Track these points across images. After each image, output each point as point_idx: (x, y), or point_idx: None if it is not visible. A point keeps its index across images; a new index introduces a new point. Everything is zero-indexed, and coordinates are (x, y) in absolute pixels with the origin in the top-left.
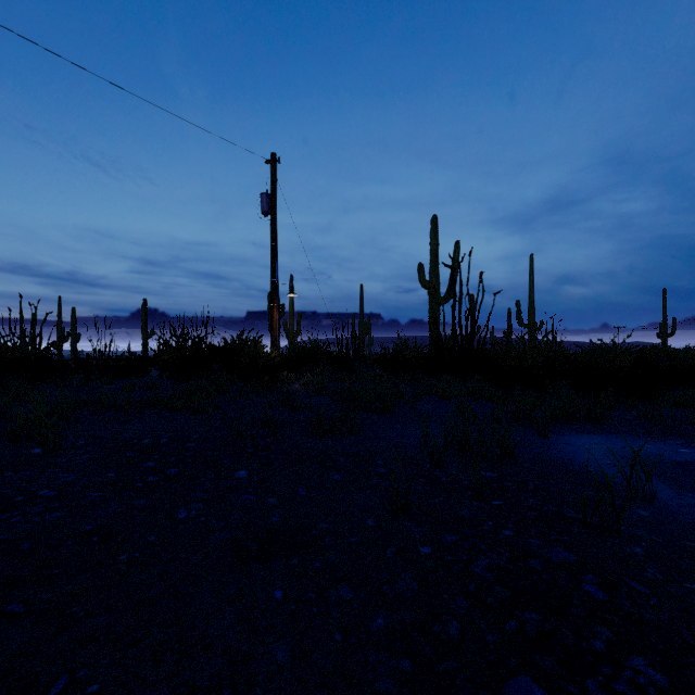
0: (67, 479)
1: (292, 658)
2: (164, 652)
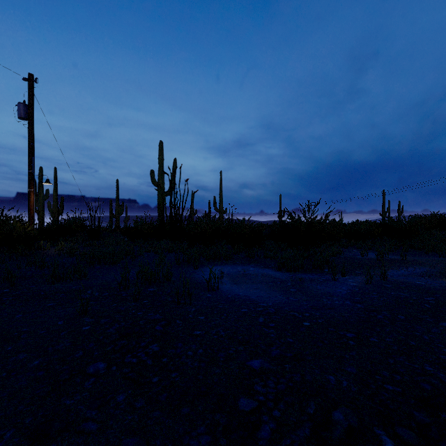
0: None
1: None
2: None
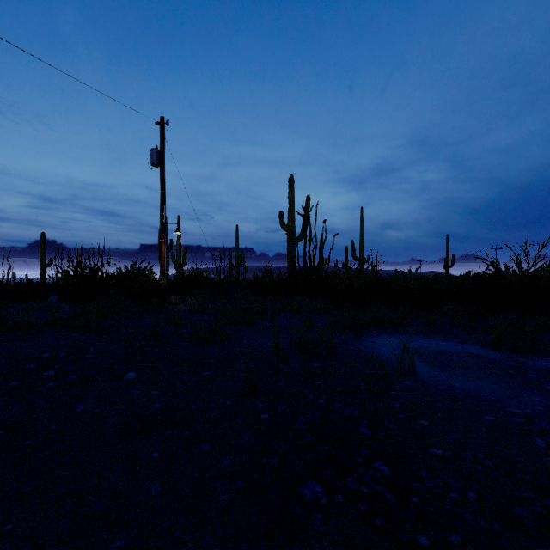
0: None
1: (163, 490)
2: (65, 499)
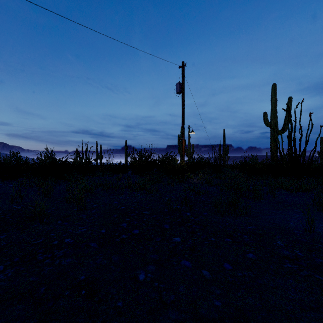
0: (82, 231)
1: None
2: None
